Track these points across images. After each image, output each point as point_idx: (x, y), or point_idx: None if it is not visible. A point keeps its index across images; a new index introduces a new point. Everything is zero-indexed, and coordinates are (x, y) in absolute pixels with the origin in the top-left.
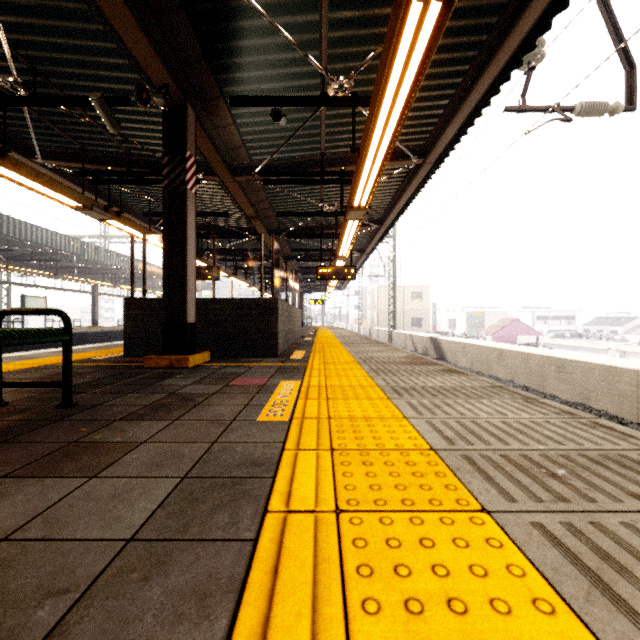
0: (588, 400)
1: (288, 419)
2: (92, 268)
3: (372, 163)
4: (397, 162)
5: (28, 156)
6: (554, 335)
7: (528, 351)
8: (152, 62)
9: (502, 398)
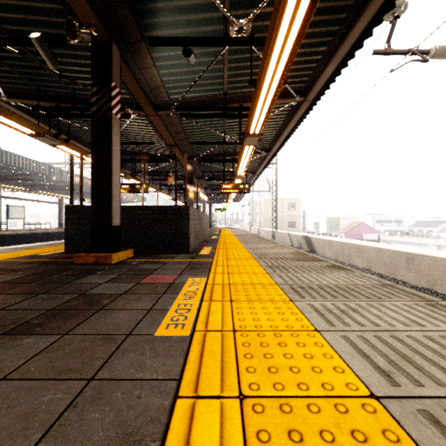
0: (434, 286)
1: (189, 332)
2: (58, 185)
3: (266, 94)
4: (283, 100)
5: None
6: (389, 234)
7: (382, 247)
8: None
9: (402, 300)
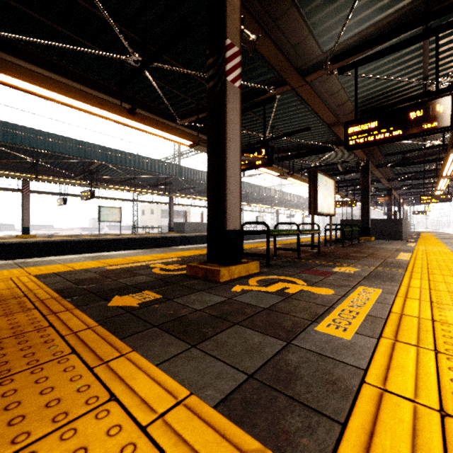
0: None
1: (414, 246)
2: (279, 202)
3: (449, 166)
4: None
5: (297, 173)
6: None
7: None
8: (362, 157)
9: None
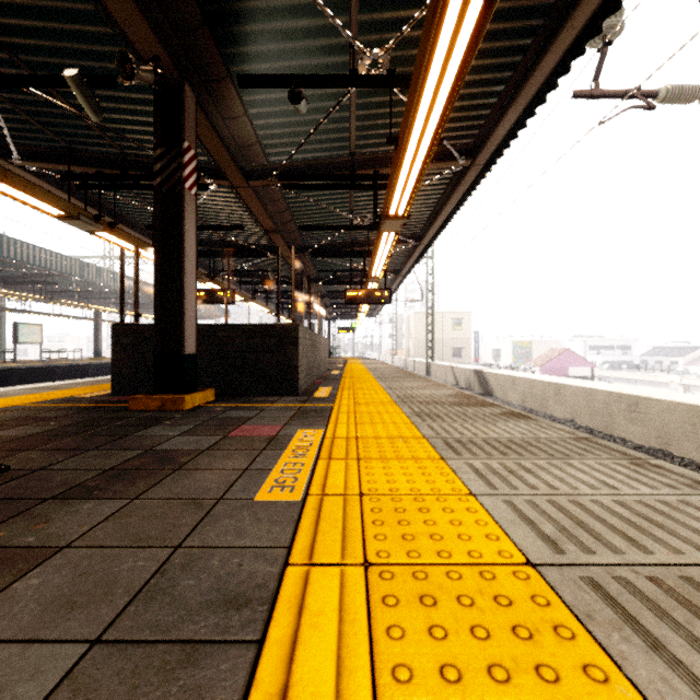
0: (668, 445)
1: (301, 497)
2: (94, 292)
3: (413, 158)
4: (441, 164)
5: (5, 157)
6: (609, 367)
7: (592, 386)
8: (136, 23)
9: (597, 458)
